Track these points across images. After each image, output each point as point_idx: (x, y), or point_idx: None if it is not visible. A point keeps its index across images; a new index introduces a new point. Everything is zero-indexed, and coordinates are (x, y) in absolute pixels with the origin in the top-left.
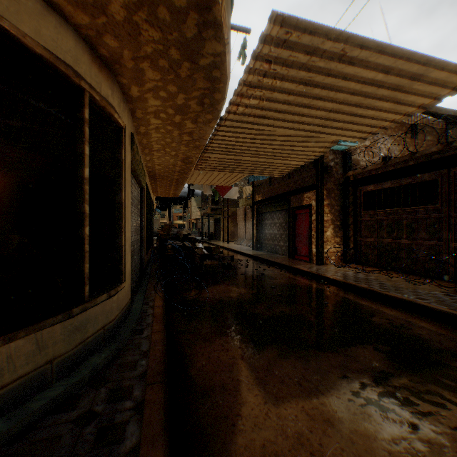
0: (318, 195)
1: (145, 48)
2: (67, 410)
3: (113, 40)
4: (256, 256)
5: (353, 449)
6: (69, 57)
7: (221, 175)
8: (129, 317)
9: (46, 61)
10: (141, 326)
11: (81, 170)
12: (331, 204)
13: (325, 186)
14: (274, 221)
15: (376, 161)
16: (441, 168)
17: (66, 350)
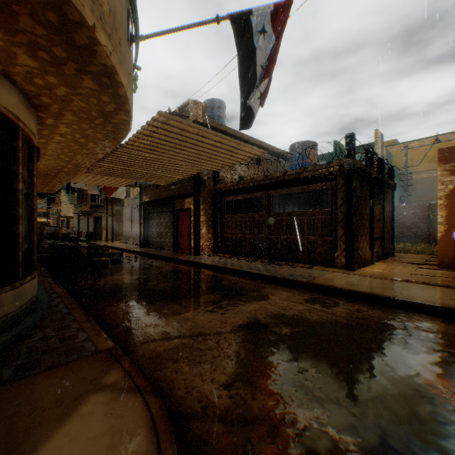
0: (196, 201)
1: (73, 107)
2: (29, 339)
3: (49, 99)
4: (144, 252)
5: (196, 324)
6: (16, 109)
7: (112, 178)
8: (40, 299)
9: (2, 112)
10: (54, 303)
11: (16, 184)
12: (205, 209)
13: (201, 194)
14: (161, 220)
15: (234, 179)
16: (265, 190)
17: (15, 310)
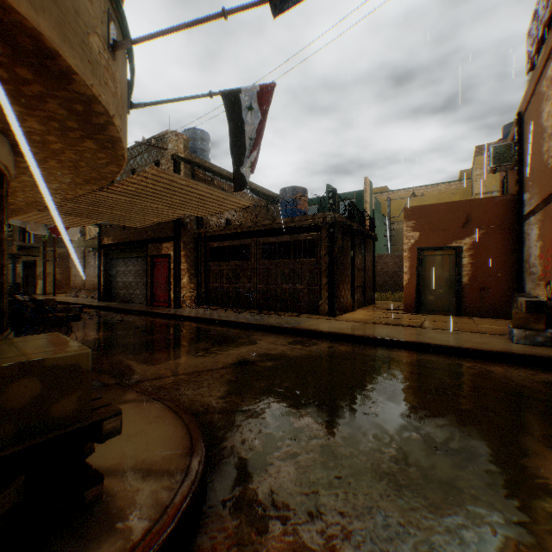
0: (176, 246)
1: (62, 157)
2: None
3: (39, 150)
4: (109, 307)
5: (190, 366)
6: (8, 160)
7: (71, 218)
8: None
9: None
10: None
11: (2, 233)
12: (187, 255)
13: (182, 239)
14: (129, 268)
15: (221, 223)
16: (254, 238)
17: None
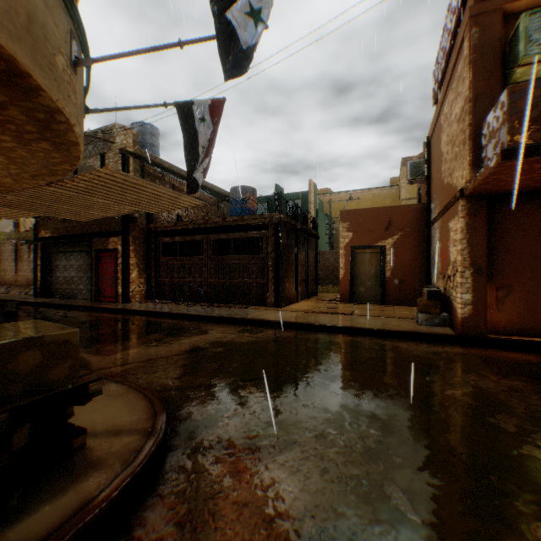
0: (125, 241)
1: (12, 154)
2: None
3: None
4: (49, 303)
5: (145, 355)
6: None
7: (8, 209)
8: None
9: None
10: None
11: None
12: (137, 250)
13: (131, 233)
14: (72, 262)
15: (171, 219)
16: (205, 234)
17: None
